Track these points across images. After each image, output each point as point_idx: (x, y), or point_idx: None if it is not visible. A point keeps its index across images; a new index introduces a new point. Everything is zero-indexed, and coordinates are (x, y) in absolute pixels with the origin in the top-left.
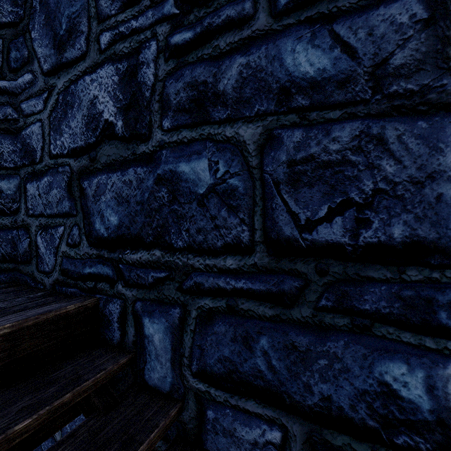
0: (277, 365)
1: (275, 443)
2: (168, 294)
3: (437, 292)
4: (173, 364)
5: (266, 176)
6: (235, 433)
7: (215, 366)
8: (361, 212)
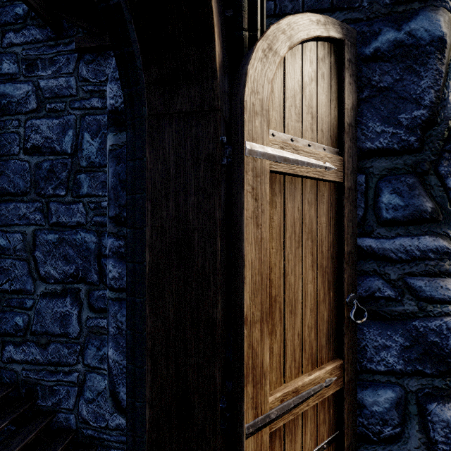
0: None
1: None
2: None
3: (24, 300)
4: None
5: None
6: None
7: None
8: (12, 282)
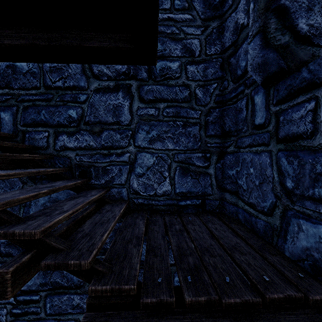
0: (47, 116)
1: (46, 136)
2: (11, 103)
3: (78, 95)
4: (14, 125)
5: (44, 69)
6: (35, 138)
7: (29, 121)
8: (65, 80)
